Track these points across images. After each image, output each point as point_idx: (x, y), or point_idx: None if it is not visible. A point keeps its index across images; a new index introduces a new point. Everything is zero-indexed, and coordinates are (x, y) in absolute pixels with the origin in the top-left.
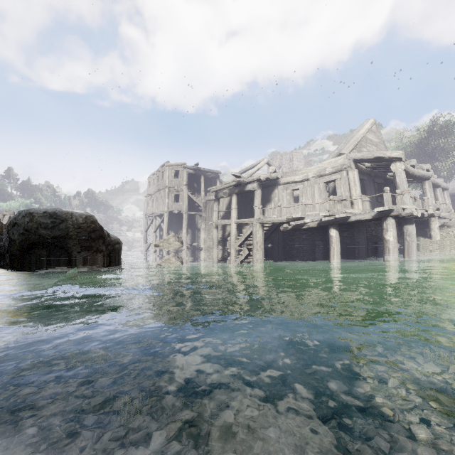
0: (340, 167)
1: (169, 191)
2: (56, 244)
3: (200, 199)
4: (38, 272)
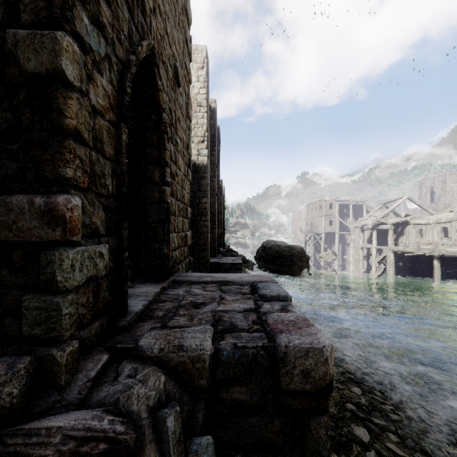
0: (450, 220)
1: (325, 218)
2: (289, 258)
3: (348, 221)
4: (278, 268)
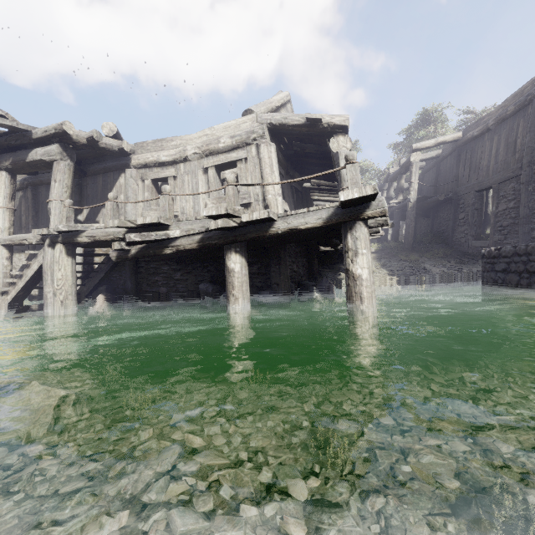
0: (246, 136)
1: None
2: None
3: None
4: None
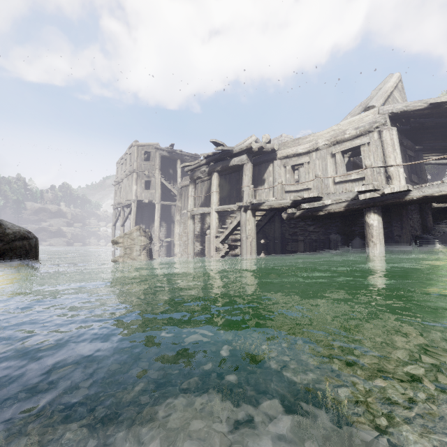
0: (369, 126)
1: (138, 176)
2: None
3: (176, 188)
4: None
